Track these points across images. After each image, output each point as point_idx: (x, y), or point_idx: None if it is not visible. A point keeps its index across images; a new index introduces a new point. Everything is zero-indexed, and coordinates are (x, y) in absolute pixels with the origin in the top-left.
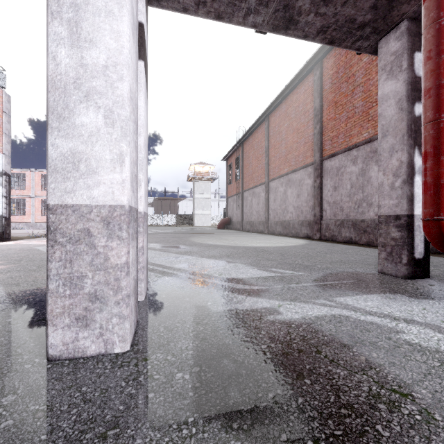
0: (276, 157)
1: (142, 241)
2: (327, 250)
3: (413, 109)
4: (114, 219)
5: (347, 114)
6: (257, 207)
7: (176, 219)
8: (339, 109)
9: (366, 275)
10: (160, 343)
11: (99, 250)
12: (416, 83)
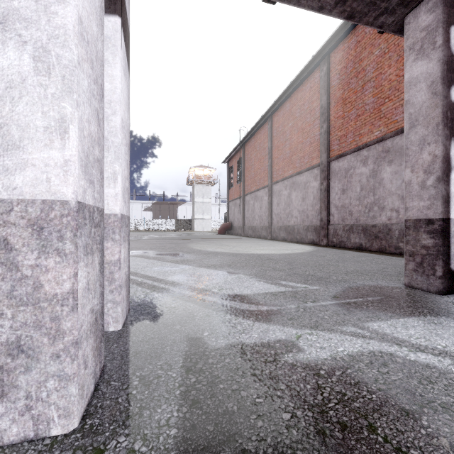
0: (280, 158)
1: (118, 252)
2: (337, 257)
3: (449, 93)
4: (50, 223)
5: (356, 112)
6: (259, 211)
7: (175, 224)
8: (348, 107)
9: (392, 289)
10: (128, 412)
11: (24, 273)
12: (452, 63)
